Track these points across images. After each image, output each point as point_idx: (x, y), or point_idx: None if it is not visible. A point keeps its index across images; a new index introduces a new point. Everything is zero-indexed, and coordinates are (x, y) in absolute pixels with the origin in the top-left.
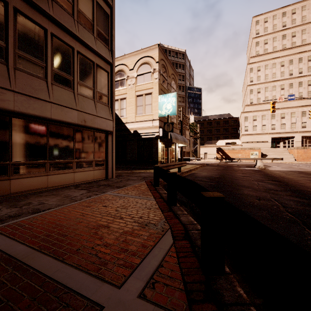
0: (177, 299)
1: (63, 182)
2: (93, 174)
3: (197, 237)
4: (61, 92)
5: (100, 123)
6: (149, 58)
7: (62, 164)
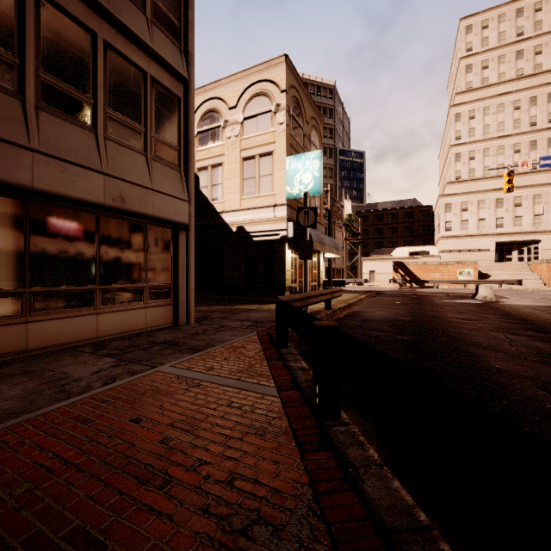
0: None
1: (70, 337)
2: (143, 317)
3: None
4: (63, 130)
5: (160, 206)
6: (268, 84)
7: (66, 296)
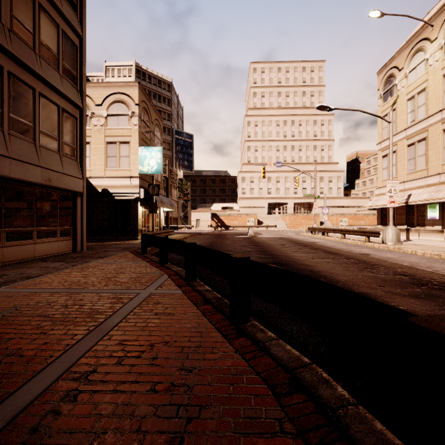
0: (173, 288)
1: (22, 256)
2: (57, 246)
3: (184, 274)
4: (21, 144)
5: (68, 183)
6: (126, 97)
7: (20, 233)
